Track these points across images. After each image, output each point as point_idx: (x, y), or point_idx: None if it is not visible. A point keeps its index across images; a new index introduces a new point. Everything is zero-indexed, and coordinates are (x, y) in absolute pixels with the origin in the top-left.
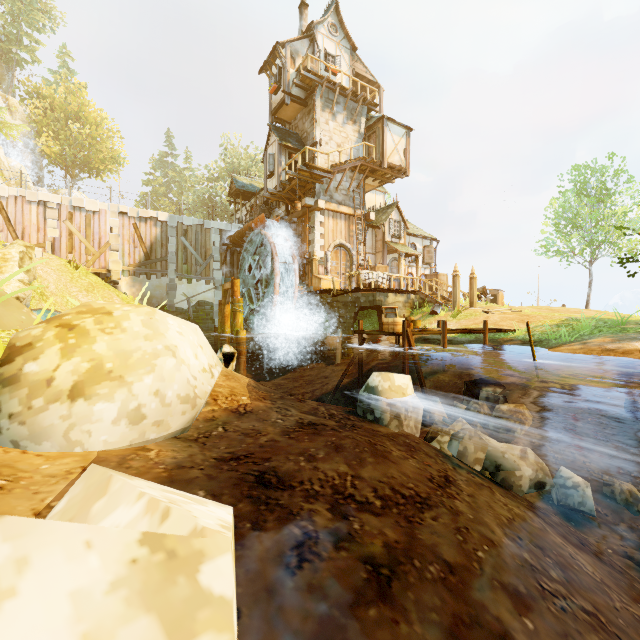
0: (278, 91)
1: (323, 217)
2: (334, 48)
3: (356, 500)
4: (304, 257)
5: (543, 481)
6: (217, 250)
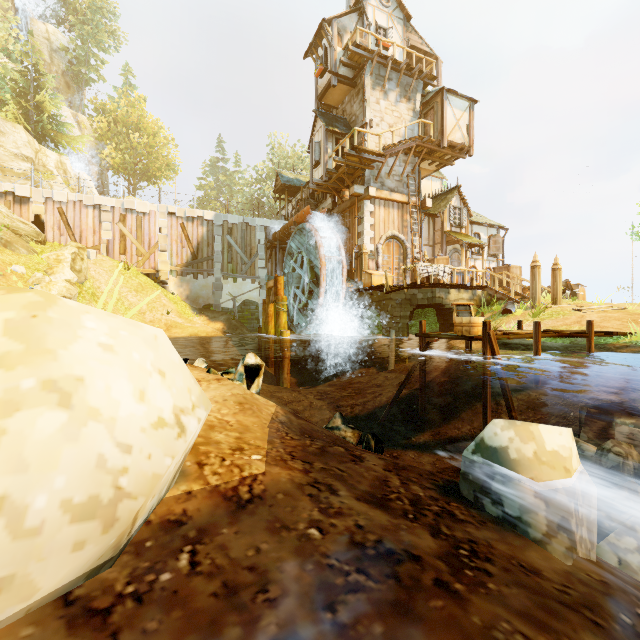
0: (324, 74)
1: (373, 206)
2: (385, 20)
3: None
4: (352, 251)
5: None
6: (262, 248)
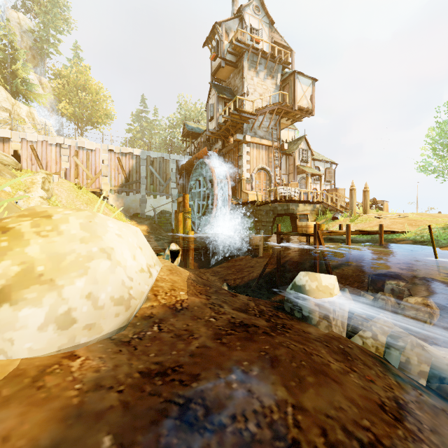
0: (216, 58)
1: (249, 148)
2: (257, 24)
3: None
4: (235, 178)
5: None
6: (174, 174)
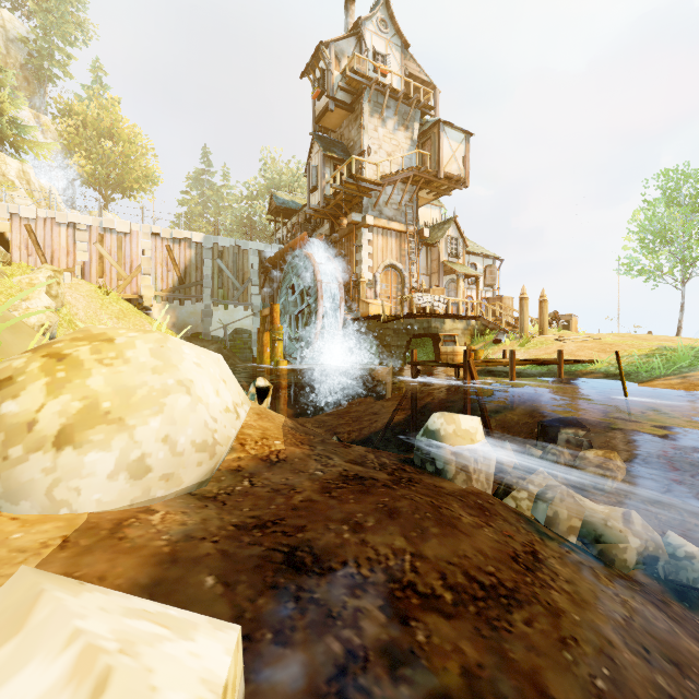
0: (322, 96)
1: (371, 235)
2: (384, 46)
3: (418, 591)
4: (350, 279)
5: (655, 555)
6: (256, 273)
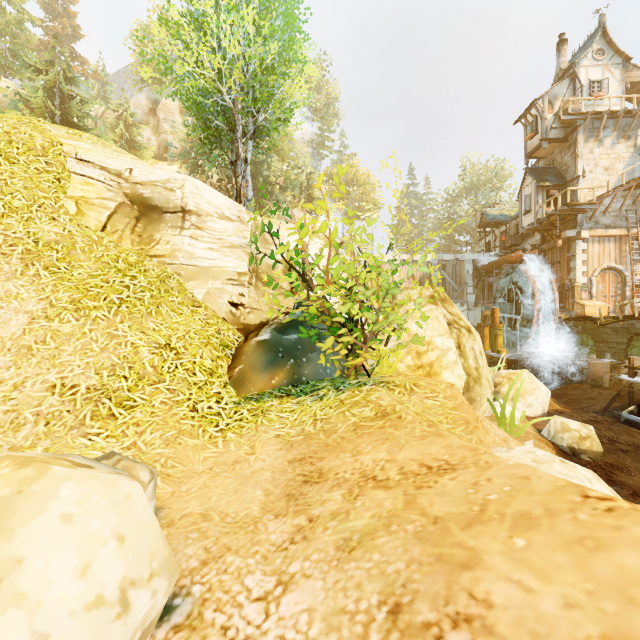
0: (534, 137)
1: (586, 244)
2: (600, 72)
3: (617, 442)
4: (563, 284)
5: None
6: (470, 277)
